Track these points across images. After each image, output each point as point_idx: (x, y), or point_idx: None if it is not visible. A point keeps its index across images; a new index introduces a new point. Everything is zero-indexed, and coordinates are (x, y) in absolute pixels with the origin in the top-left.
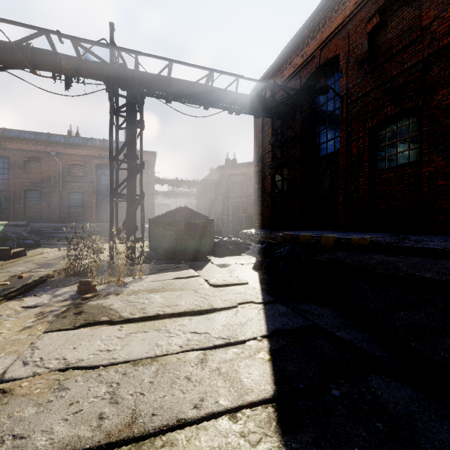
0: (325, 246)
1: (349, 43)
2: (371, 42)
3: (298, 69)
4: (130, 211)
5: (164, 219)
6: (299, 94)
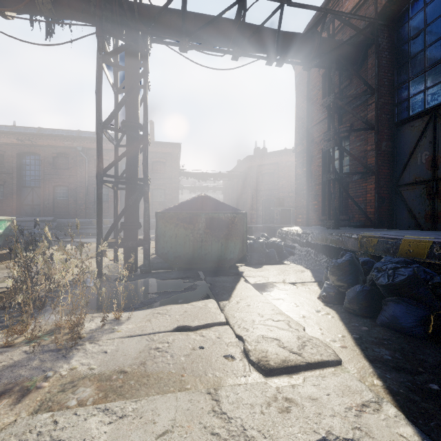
0: None
1: None
2: None
3: None
4: (128, 201)
5: (177, 212)
6: (374, 26)
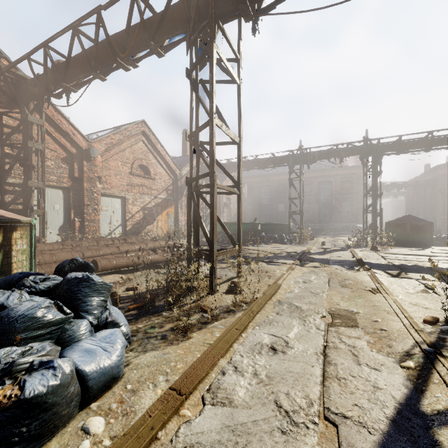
0: None
1: None
2: None
3: None
4: (375, 219)
5: (395, 222)
6: None
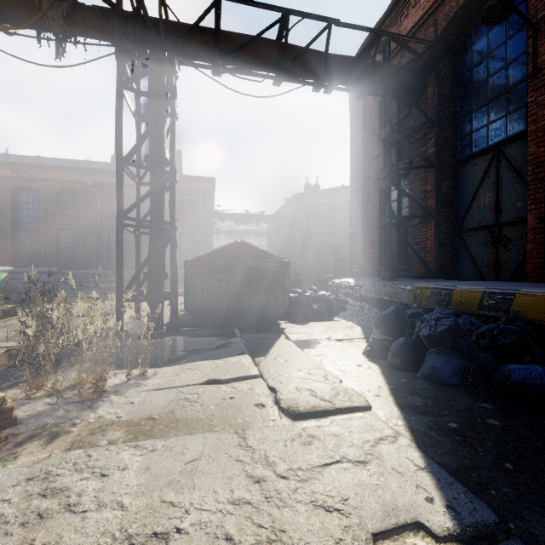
0: (527, 315)
1: None
2: None
3: (431, 10)
4: (152, 248)
5: (209, 261)
6: (434, 50)
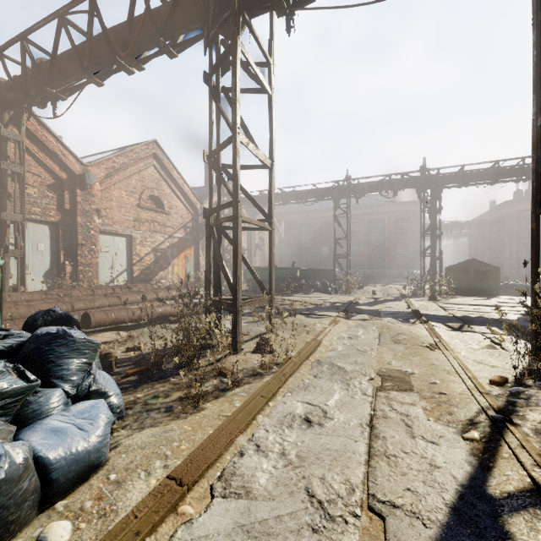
0: None
1: None
2: None
3: None
4: (433, 263)
5: (457, 267)
6: None
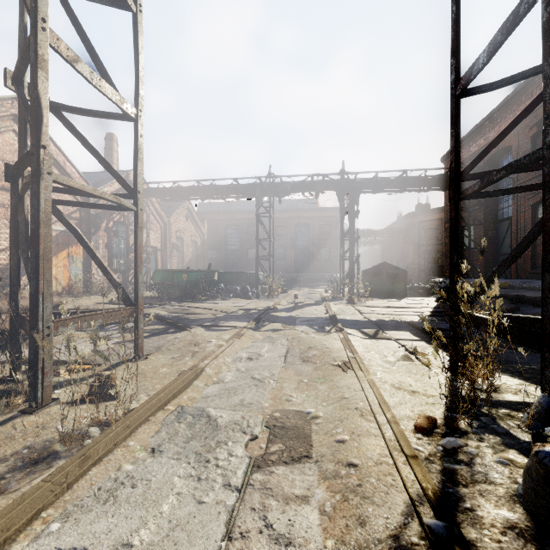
0: None
1: (518, 140)
2: (534, 142)
3: (482, 149)
4: (352, 266)
5: (372, 270)
6: (483, 169)
